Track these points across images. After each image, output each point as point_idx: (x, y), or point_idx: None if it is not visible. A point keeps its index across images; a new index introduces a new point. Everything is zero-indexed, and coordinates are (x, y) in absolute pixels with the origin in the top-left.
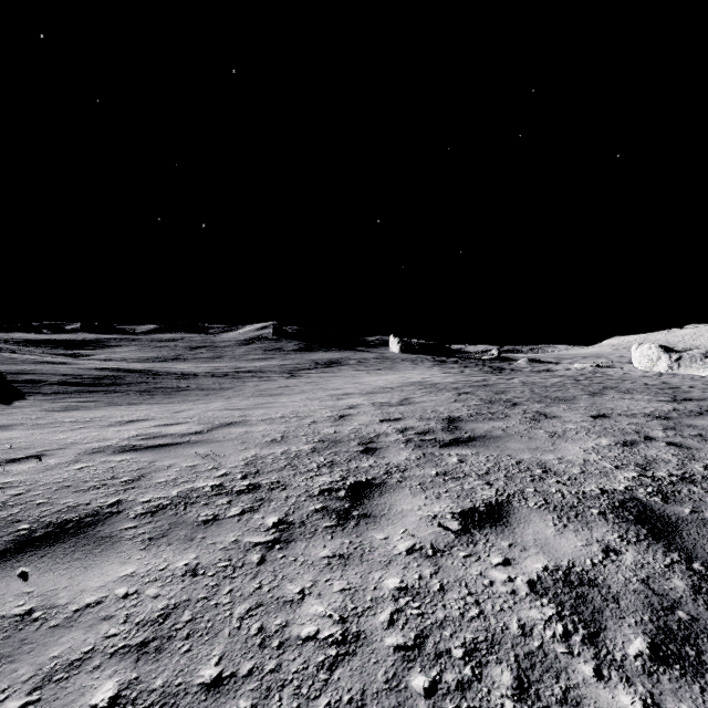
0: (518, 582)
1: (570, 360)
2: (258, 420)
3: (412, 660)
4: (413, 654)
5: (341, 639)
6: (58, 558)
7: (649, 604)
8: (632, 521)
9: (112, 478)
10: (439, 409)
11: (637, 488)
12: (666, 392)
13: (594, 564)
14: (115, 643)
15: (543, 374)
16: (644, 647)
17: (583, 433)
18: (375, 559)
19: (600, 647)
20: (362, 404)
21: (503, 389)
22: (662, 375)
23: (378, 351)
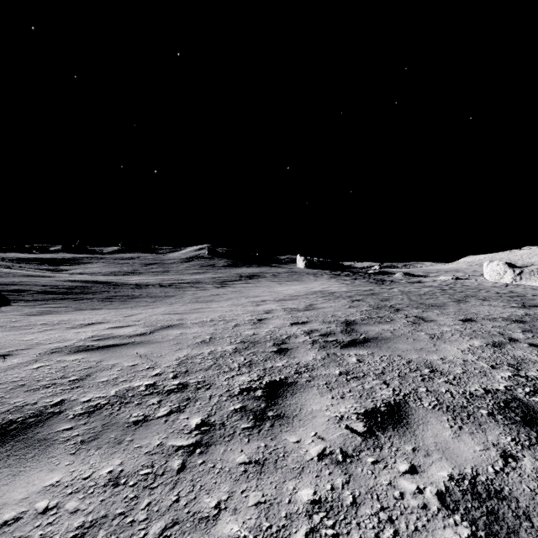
0: (427, 494)
1: (435, 273)
2: (192, 323)
3: None
4: None
5: None
6: None
7: None
8: (520, 423)
9: (62, 377)
10: (338, 314)
11: (516, 388)
12: (516, 299)
13: (497, 472)
14: None
15: (416, 285)
16: None
17: (457, 335)
18: (289, 465)
19: None
20: (276, 309)
21: (387, 297)
22: (508, 285)
23: (288, 266)
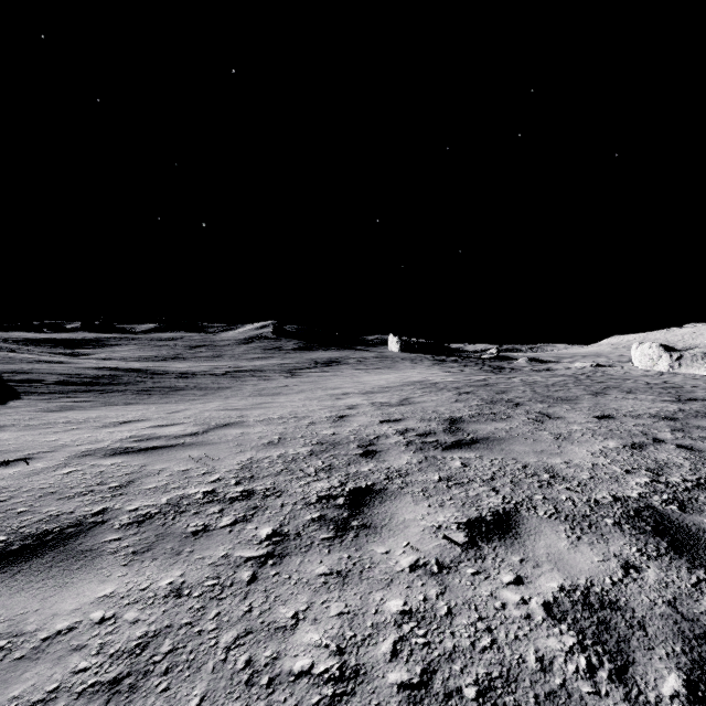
0: (532, 604)
1: (570, 359)
2: (255, 421)
3: (418, 702)
4: (419, 694)
5: (338, 675)
6: (32, 575)
7: (680, 632)
8: (650, 533)
9: (100, 484)
10: (440, 410)
11: (652, 495)
12: (669, 391)
13: (614, 583)
14: (84, 679)
15: (543, 373)
16: (680, 686)
17: (589, 434)
18: (376, 576)
19: (630, 686)
20: (361, 404)
21: (504, 389)
22: (663, 374)
23: (378, 350)
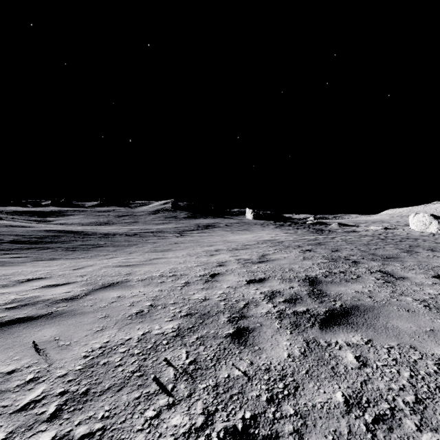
0: None
1: (364, 224)
2: (138, 280)
3: None
4: None
5: None
6: None
7: None
8: None
9: None
10: (295, 268)
11: None
12: None
13: None
14: None
15: (352, 234)
16: None
17: None
18: None
19: None
20: (229, 260)
21: (336, 247)
22: (434, 235)
23: (239, 218)
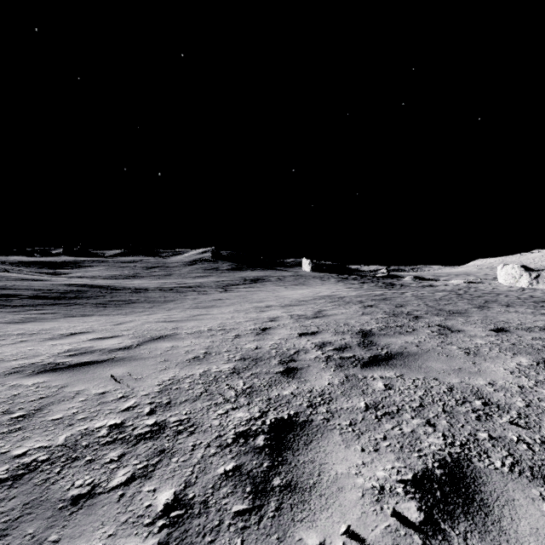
0: None
1: (445, 277)
2: (187, 334)
3: None
4: None
5: None
6: None
7: None
8: None
9: (4, 412)
10: (351, 322)
11: None
12: (542, 305)
13: None
14: None
15: (428, 289)
16: None
17: (496, 349)
18: None
19: None
20: (281, 316)
21: (401, 303)
22: (524, 290)
23: (294, 270)
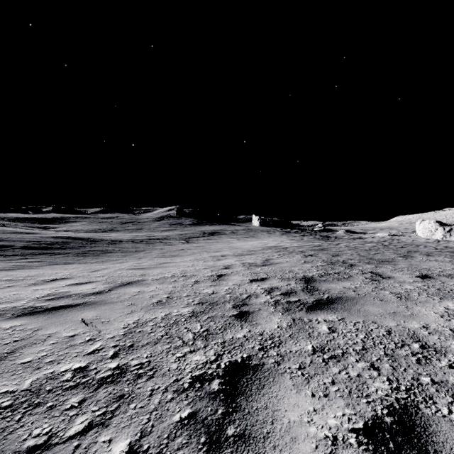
0: None
1: (372, 231)
2: (152, 280)
3: None
4: None
5: None
6: None
7: None
8: None
9: None
10: (295, 270)
11: None
12: None
13: None
14: None
15: (358, 240)
16: None
17: (424, 294)
18: None
19: None
20: (235, 264)
21: (337, 253)
22: (439, 241)
23: (245, 225)
